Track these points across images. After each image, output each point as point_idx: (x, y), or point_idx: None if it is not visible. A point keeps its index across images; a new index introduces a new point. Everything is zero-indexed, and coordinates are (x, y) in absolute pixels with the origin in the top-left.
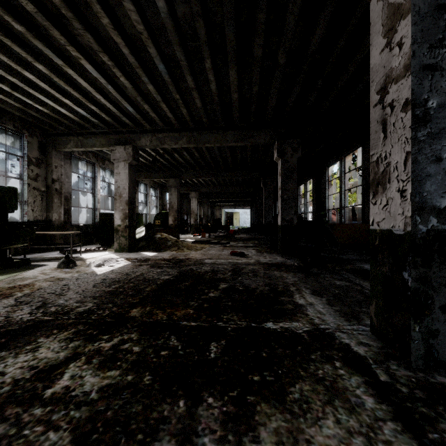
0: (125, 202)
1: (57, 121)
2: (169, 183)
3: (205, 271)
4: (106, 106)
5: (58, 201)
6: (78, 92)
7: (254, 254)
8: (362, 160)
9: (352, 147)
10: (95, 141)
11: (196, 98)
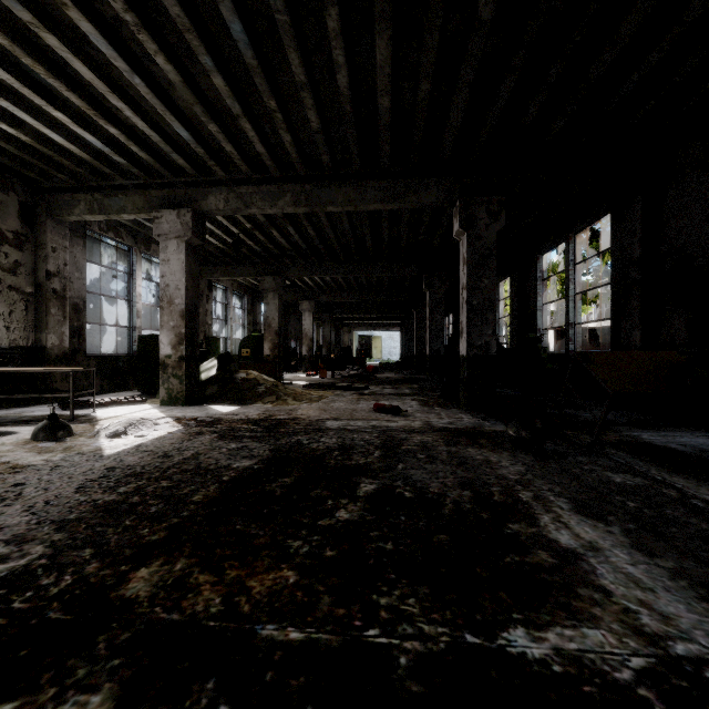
0: (180, 313)
1: (51, 162)
2: (264, 285)
3: (328, 447)
4: (139, 129)
5: (59, 311)
6: (77, 93)
7: (417, 408)
8: (612, 238)
9: (591, 215)
10: (125, 202)
11: (310, 108)
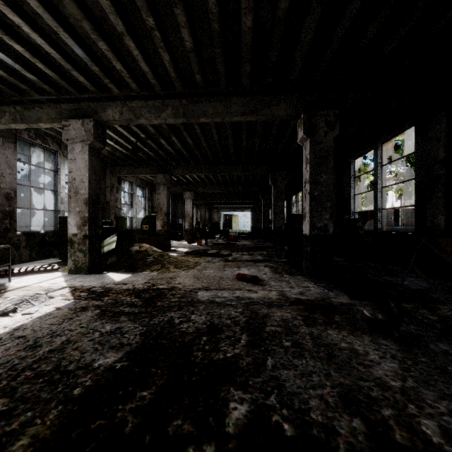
0: (84, 201)
1: None
2: (157, 180)
3: (196, 330)
4: (42, 48)
5: None
6: None
7: (270, 276)
8: (415, 145)
9: (396, 129)
10: (41, 113)
11: (183, 27)
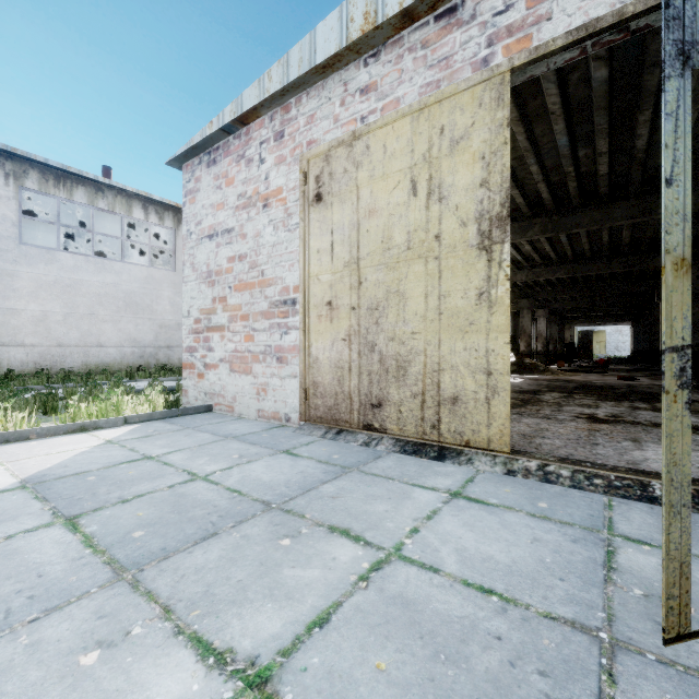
0: None
1: None
2: (520, 305)
3: (601, 385)
4: None
5: None
6: None
7: (646, 380)
8: None
9: None
10: None
11: (585, 246)
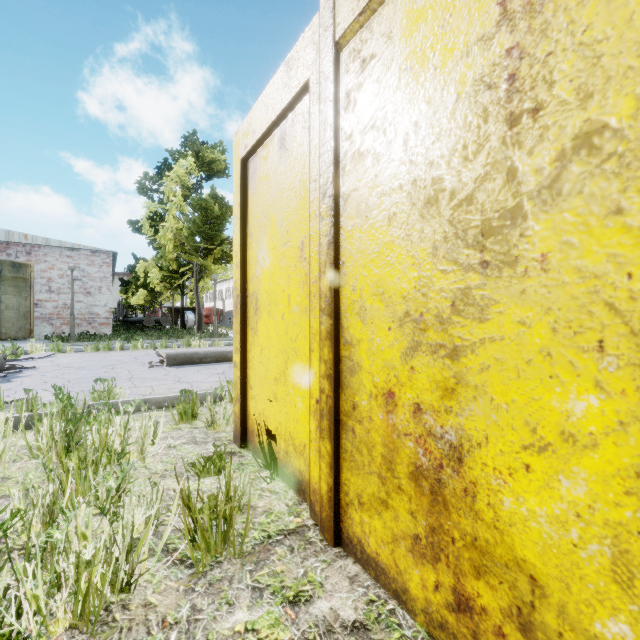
0: None
1: None
2: None
3: None
4: None
5: None
6: None
7: None
8: None
9: None
10: None
11: None
